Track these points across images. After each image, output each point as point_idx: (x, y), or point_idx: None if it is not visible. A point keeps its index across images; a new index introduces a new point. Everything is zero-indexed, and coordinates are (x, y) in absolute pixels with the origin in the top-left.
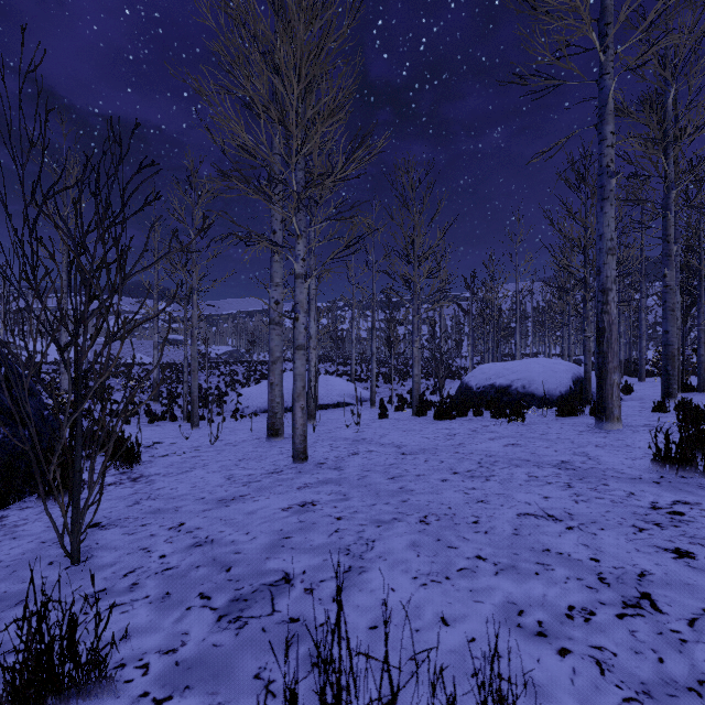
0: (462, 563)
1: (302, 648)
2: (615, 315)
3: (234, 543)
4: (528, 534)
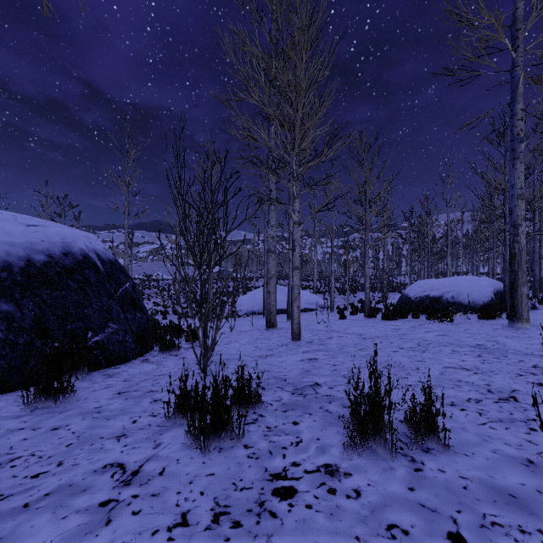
0: (410, 383)
1: (336, 403)
2: (524, 244)
3: (280, 372)
4: (449, 375)
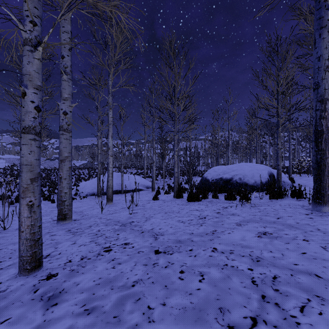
0: None
1: None
2: None
3: None
4: None
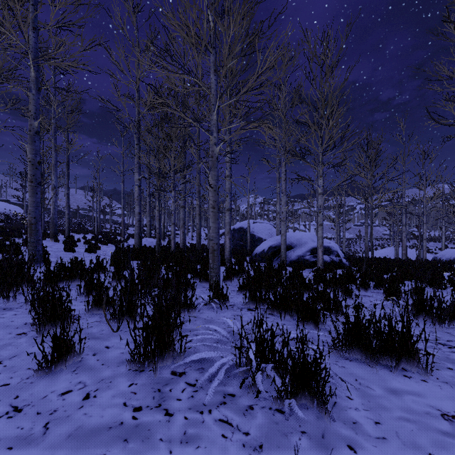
0: None
1: None
2: (404, 239)
3: None
4: None
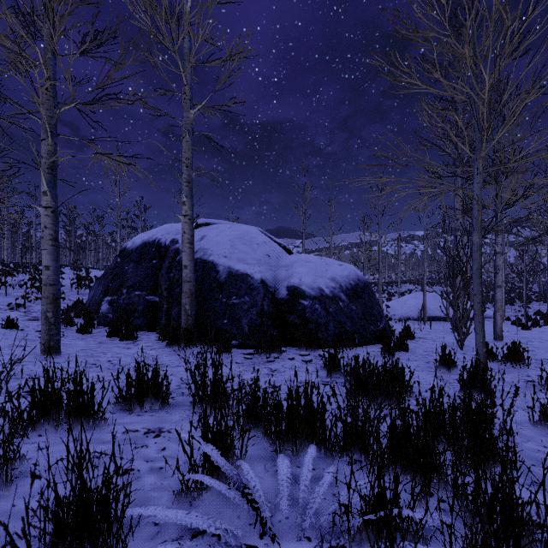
0: None
1: None
2: None
3: None
4: None
